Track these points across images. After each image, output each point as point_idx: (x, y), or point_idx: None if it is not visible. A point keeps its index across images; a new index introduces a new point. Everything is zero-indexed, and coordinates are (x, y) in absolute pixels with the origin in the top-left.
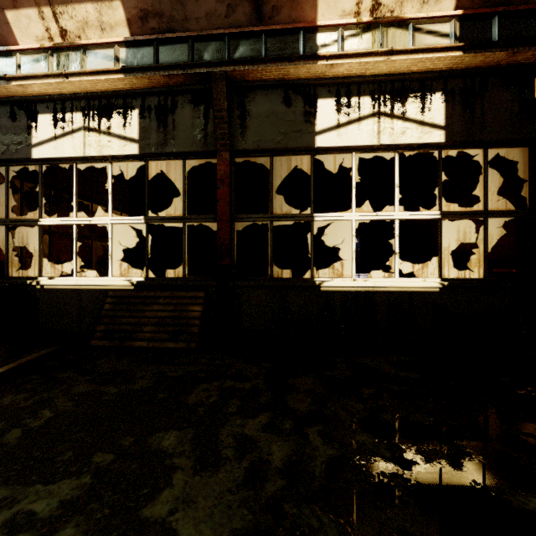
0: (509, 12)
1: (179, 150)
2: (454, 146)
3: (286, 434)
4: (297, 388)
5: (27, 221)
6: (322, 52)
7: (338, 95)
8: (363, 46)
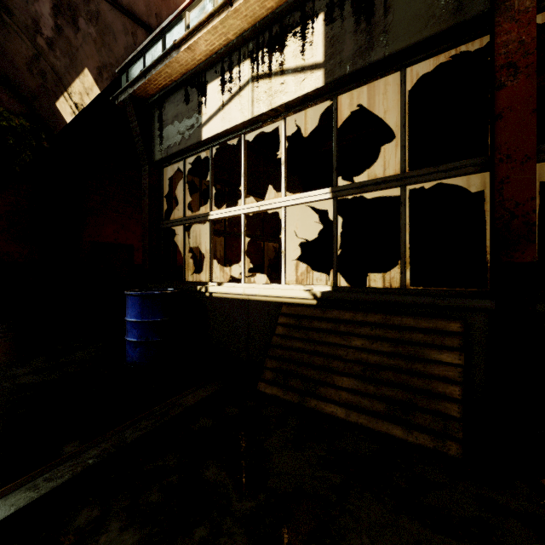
0: None
1: (397, 47)
2: None
3: None
4: None
5: (199, 217)
6: None
7: None
8: None
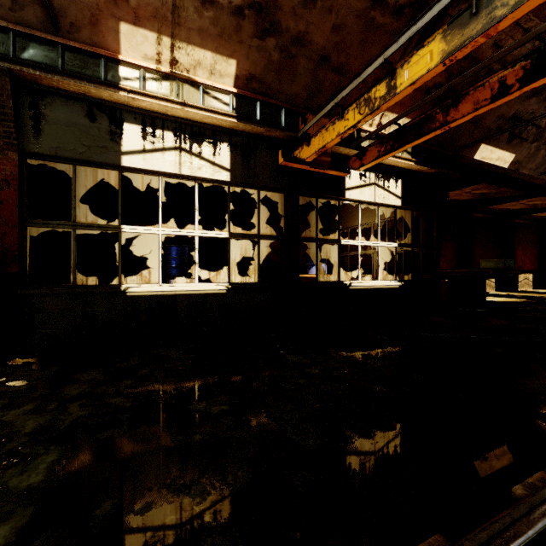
0: (266, 102)
1: None
2: (238, 185)
3: (47, 412)
4: (79, 380)
5: None
6: (125, 84)
7: (144, 124)
8: (163, 91)
